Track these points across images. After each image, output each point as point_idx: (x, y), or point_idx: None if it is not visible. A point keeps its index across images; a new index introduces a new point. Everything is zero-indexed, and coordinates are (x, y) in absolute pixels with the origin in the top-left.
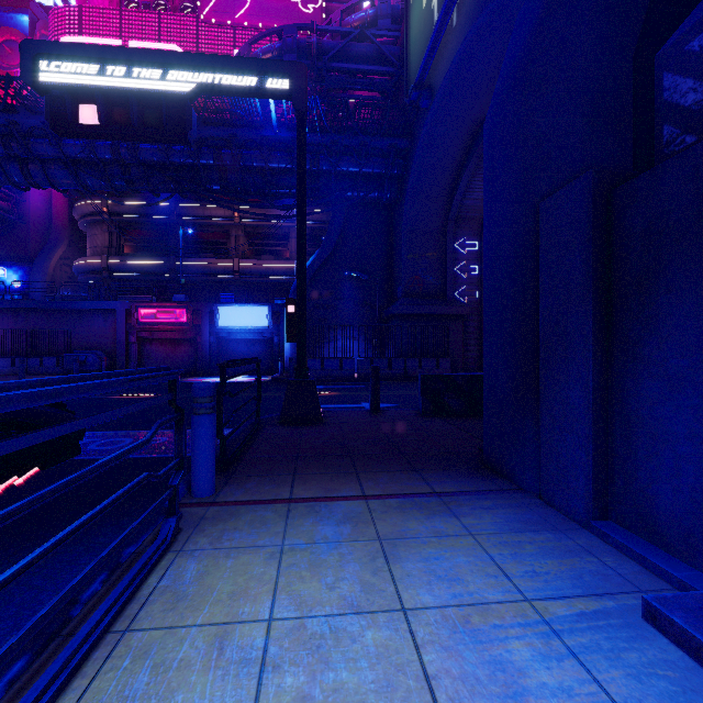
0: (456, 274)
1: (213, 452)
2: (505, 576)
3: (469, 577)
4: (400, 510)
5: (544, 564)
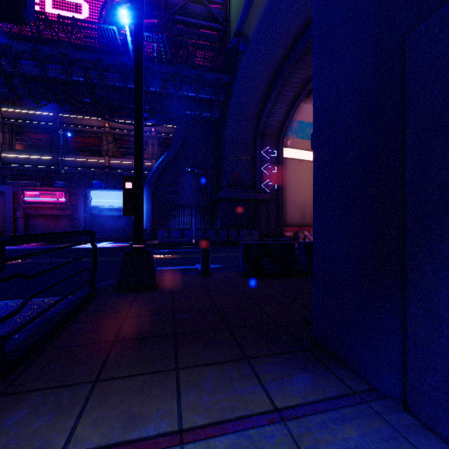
0: (262, 171)
1: None
2: None
3: None
4: None
5: None
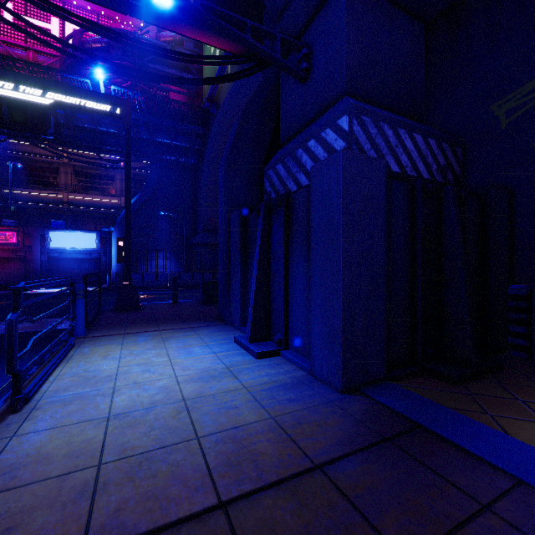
0: None
1: (85, 316)
2: (202, 340)
3: (190, 341)
4: (173, 332)
5: (217, 337)
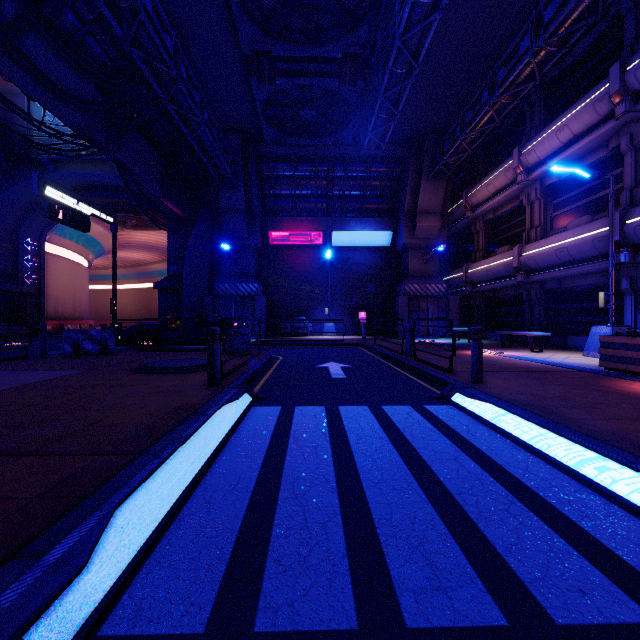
0: (24, 263)
1: None
2: None
3: None
4: None
5: None
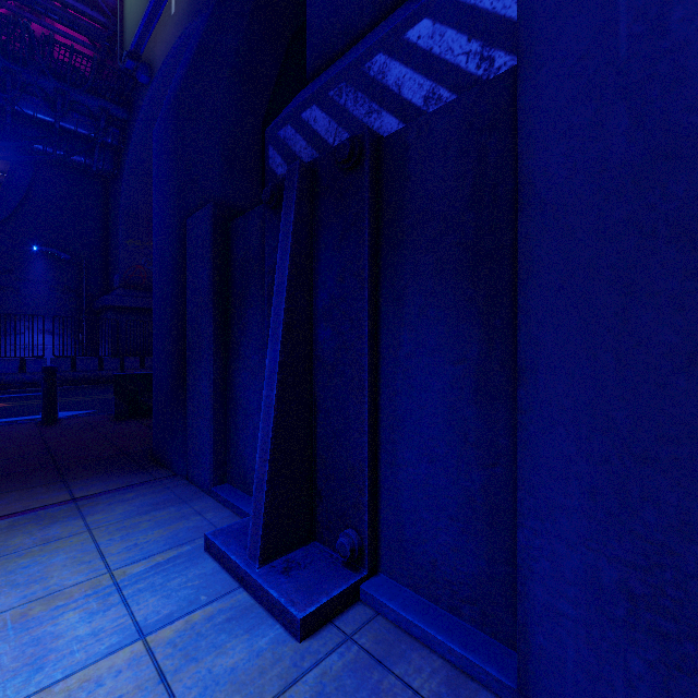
0: None
1: None
2: (102, 557)
3: (57, 572)
4: (9, 529)
5: (150, 534)
